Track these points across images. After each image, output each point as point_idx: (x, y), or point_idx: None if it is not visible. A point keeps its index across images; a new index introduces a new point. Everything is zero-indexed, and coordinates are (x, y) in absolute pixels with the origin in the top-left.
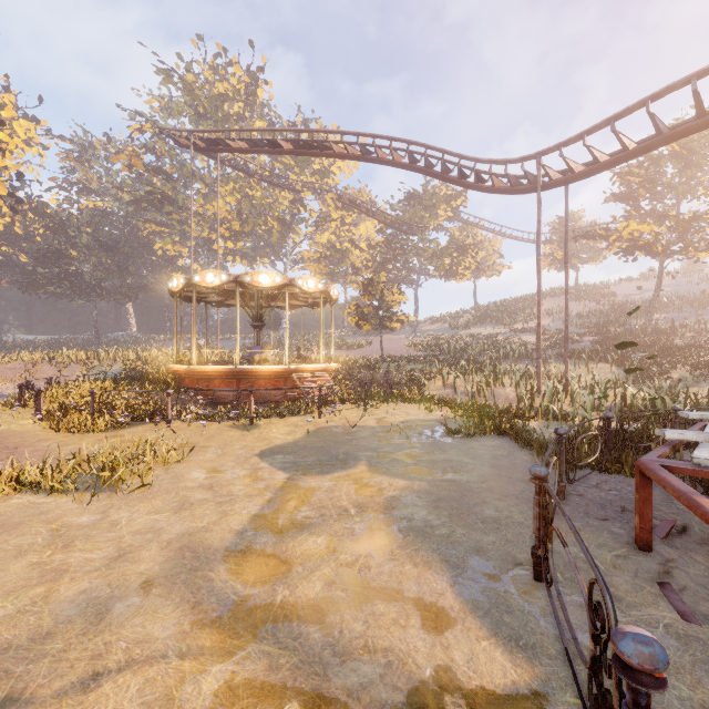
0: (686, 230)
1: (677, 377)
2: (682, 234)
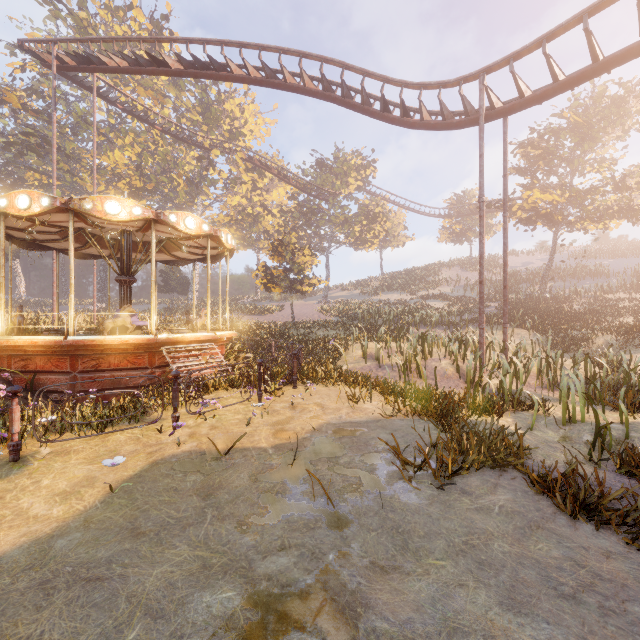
0: (580, 202)
1: (602, 343)
2: (581, 204)
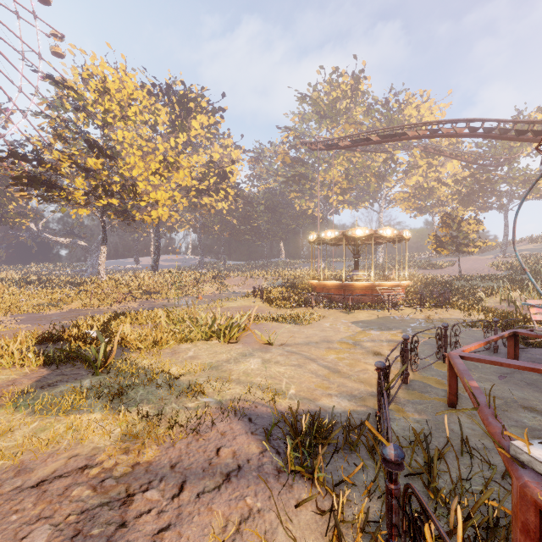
0: None
1: None
2: None
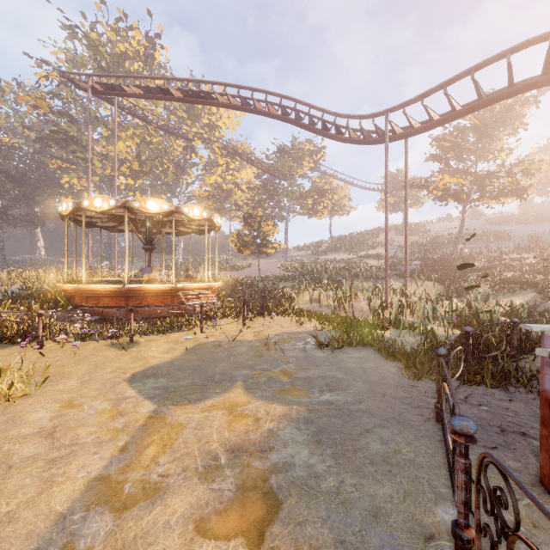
0: (481, 184)
1: (482, 291)
2: (480, 186)
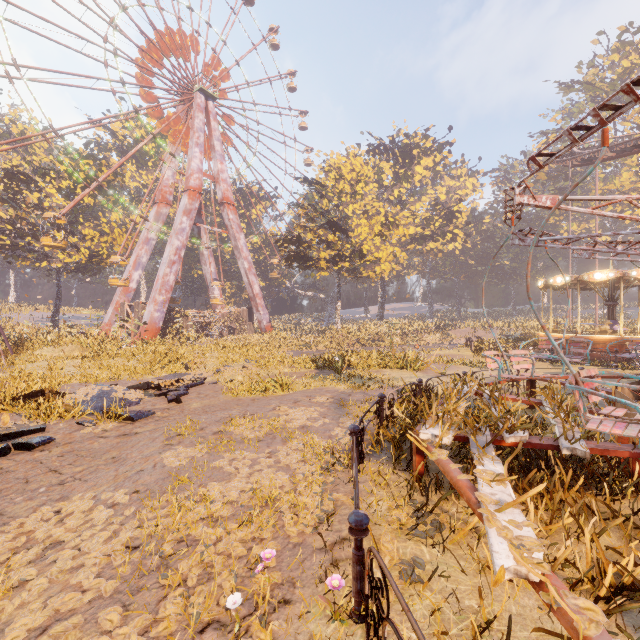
0: None
1: None
2: None
